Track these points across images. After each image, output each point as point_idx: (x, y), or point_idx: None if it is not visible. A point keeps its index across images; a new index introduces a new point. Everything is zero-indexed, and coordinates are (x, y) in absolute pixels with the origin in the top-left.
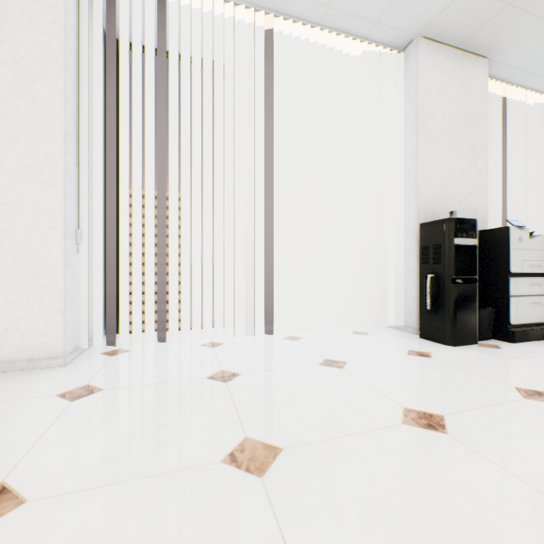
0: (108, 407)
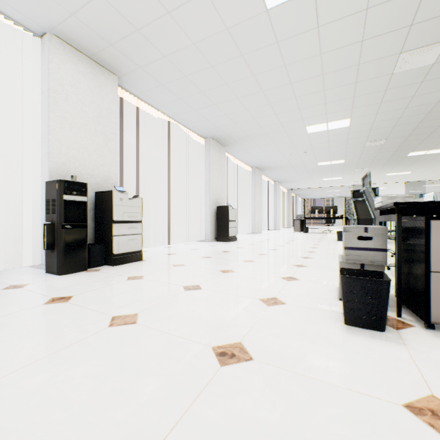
0: None
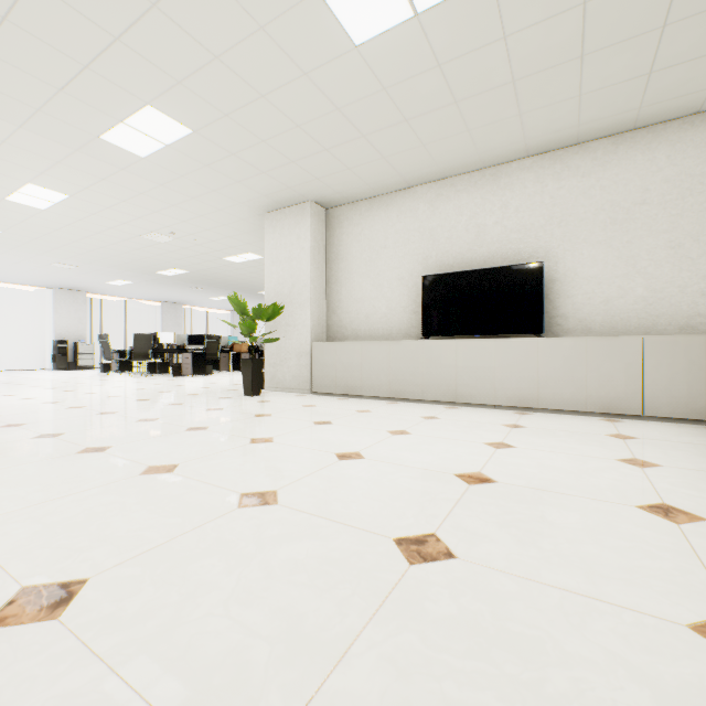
0: None
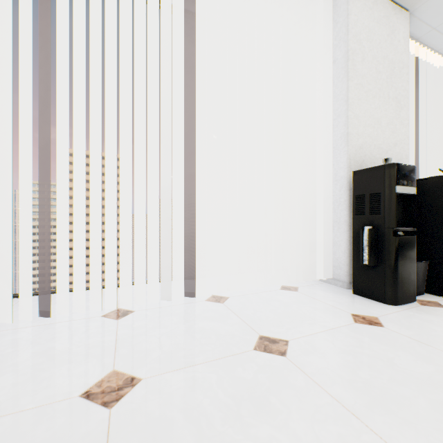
0: None
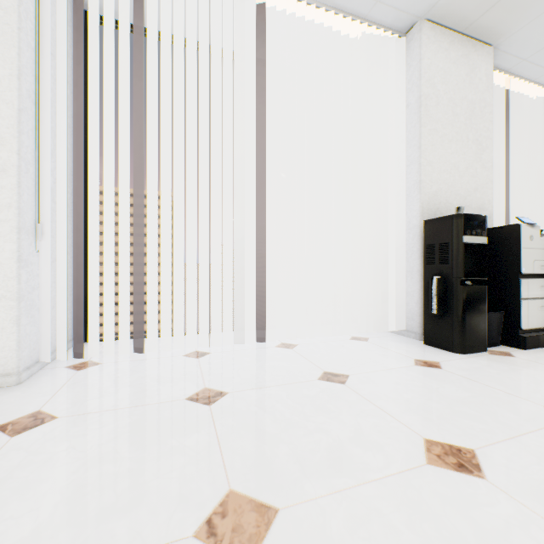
0: (56, 445)
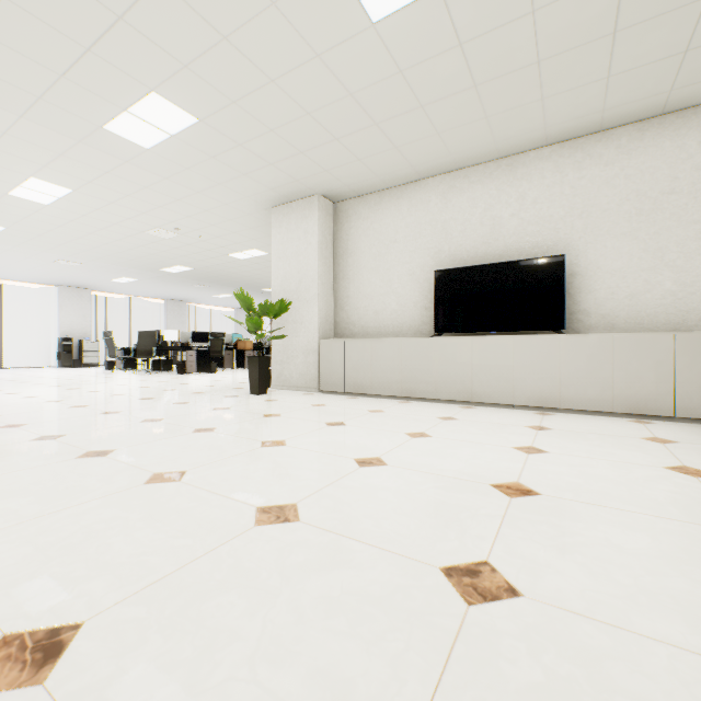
0: None
